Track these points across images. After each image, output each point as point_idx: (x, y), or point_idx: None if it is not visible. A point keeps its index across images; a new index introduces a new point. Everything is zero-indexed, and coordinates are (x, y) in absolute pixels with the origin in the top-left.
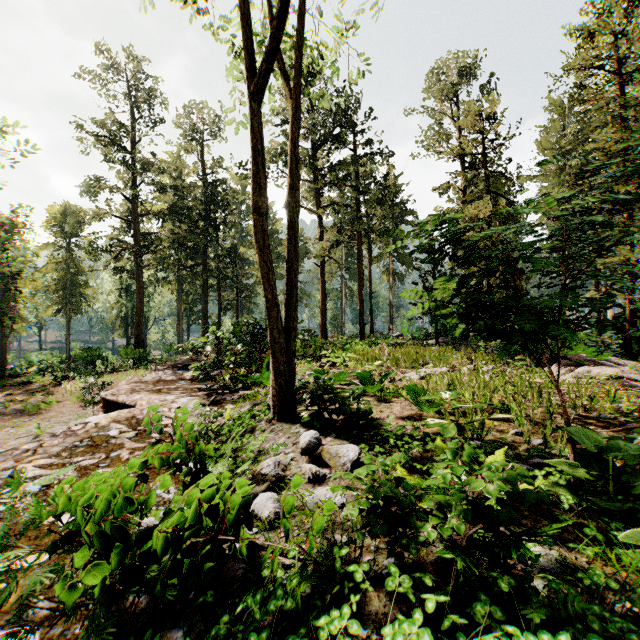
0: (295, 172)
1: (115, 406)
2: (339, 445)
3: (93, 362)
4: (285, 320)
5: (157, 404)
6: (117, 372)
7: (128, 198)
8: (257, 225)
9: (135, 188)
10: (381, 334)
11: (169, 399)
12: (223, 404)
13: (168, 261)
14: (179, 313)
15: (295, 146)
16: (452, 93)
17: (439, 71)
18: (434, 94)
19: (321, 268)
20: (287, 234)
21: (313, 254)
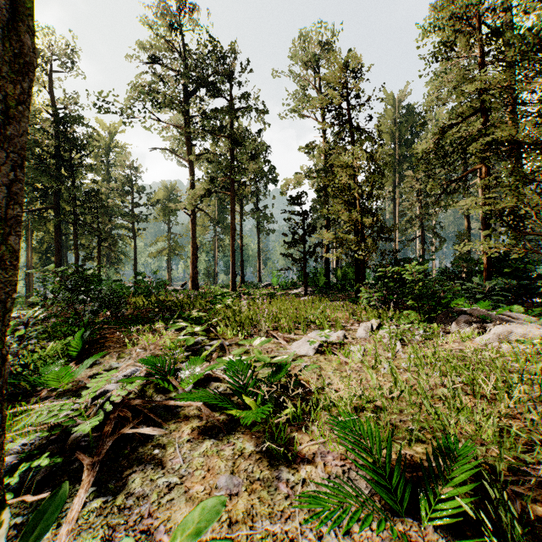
0: None
1: None
2: None
3: None
4: None
5: None
6: None
7: None
8: None
9: None
10: (251, 284)
11: None
12: None
13: None
14: (29, 263)
15: None
16: (317, 59)
17: (305, 40)
18: (301, 59)
19: (192, 217)
20: None
21: (185, 205)
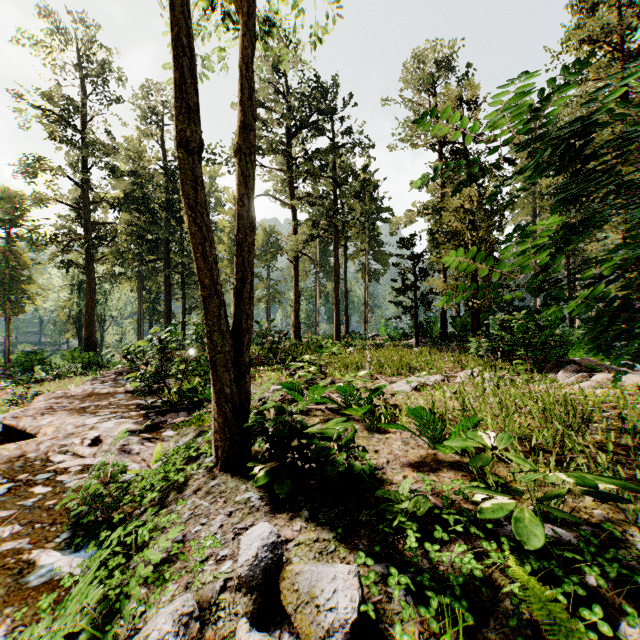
0: (251, 104)
1: (17, 433)
2: (316, 567)
3: (33, 367)
4: (234, 318)
5: (68, 432)
6: (61, 379)
7: (77, 183)
8: (186, 167)
9: (85, 172)
10: (357, 334)
11: (89, 423)
12: (161, 430)
13: (127, 255)
14: (140, 312)
15: (251, 66)
16: (431, 82)
17: (417, 60)
18: (412, 84)
19: (294, 264)
20: (239, 192)
21: (286, 250)
